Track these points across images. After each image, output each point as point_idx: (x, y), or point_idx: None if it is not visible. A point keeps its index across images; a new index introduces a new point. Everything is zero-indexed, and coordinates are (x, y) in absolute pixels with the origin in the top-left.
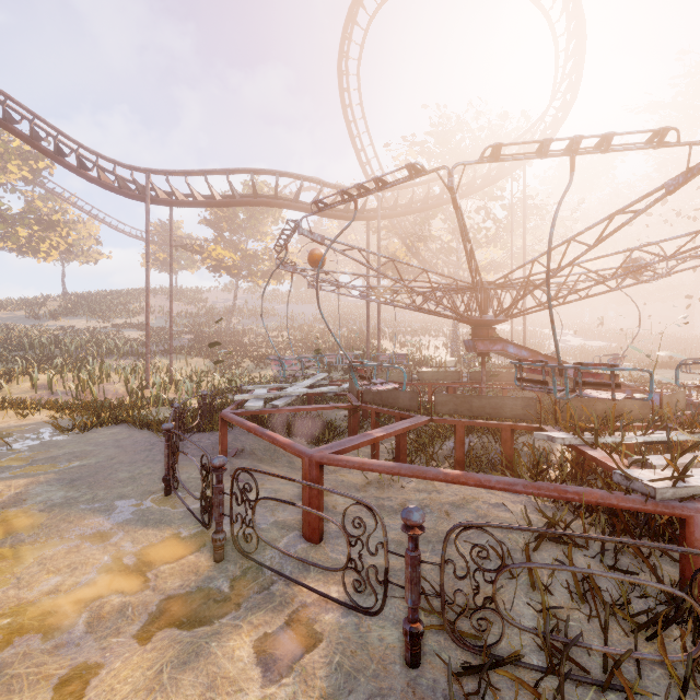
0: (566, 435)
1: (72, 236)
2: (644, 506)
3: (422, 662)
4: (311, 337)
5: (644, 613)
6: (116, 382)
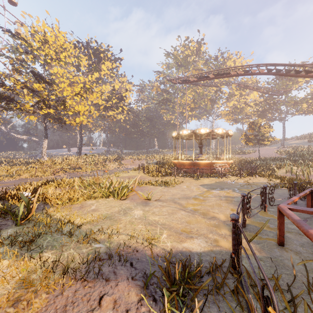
0: None
1: None
2: None
3: (236, 271)
4: None
5: None
6: None
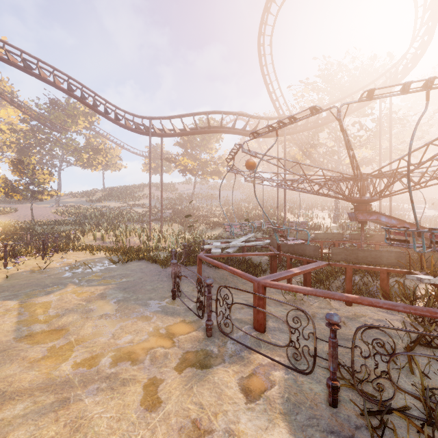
0: (431, 277)
1: (108, 156)
2: None
3: (339, 405)
4: (239, 211)
5: None
6: (134, 237)
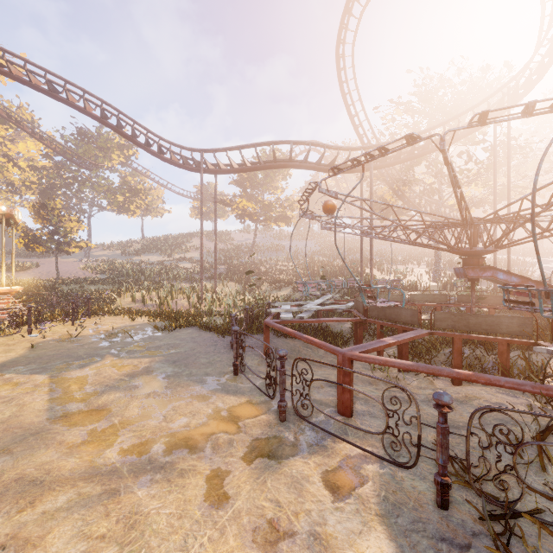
0: None
1: (148, 199)
2: None
3: (450, 507)
4: (312, 266)
5: None
6: (181, 298)
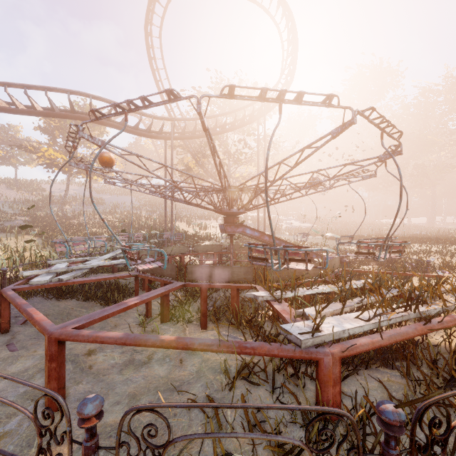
0: (265, 294)
1: None
2: (294, 354)
3: None
4: (128, 220)
5: (286, 444)
6: None
